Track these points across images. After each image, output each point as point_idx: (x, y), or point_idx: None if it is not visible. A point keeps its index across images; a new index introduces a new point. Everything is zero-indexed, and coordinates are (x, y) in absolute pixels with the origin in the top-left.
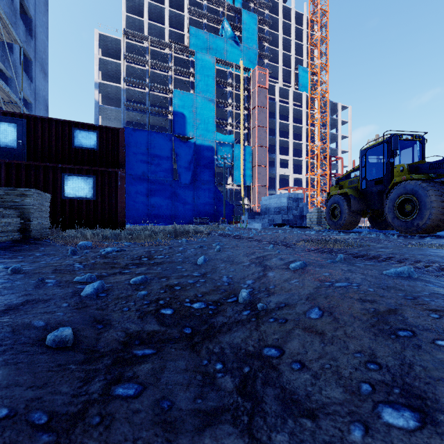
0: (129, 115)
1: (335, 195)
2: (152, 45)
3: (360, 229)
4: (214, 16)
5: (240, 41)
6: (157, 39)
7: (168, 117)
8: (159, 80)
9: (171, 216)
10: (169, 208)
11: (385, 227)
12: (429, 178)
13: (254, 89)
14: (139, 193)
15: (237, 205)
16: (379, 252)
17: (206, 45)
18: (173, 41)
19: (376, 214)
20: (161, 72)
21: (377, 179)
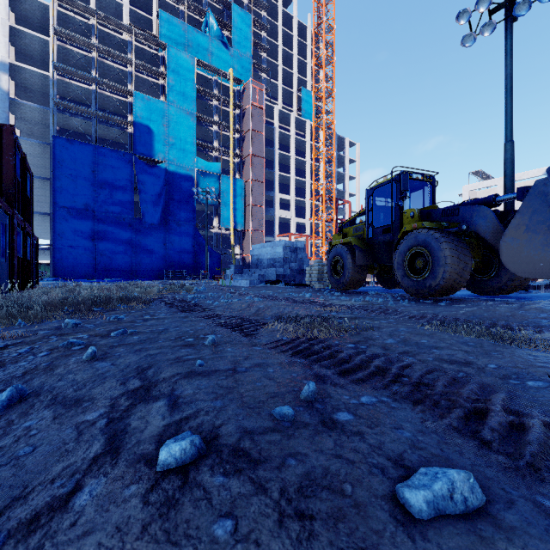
0: (63, 119)
1: (337, 246)
2: (103, 25)
3: (367, 288)
4: (194, 4)
5: (230, 44)
6: (108, 17)
7: (127, 130)
8: (114, 76)
9: (130, 269)
10: (128, 257)
11: (394, 286)
12: (442, 227)
13: (247, 108)
14: (80, 235)
15: (225, 254)
16: (386, 349)
17: (183, 40)
18: (134, 24)
19: (384, 269)
20: (115, 65)
21: (385, 226)
